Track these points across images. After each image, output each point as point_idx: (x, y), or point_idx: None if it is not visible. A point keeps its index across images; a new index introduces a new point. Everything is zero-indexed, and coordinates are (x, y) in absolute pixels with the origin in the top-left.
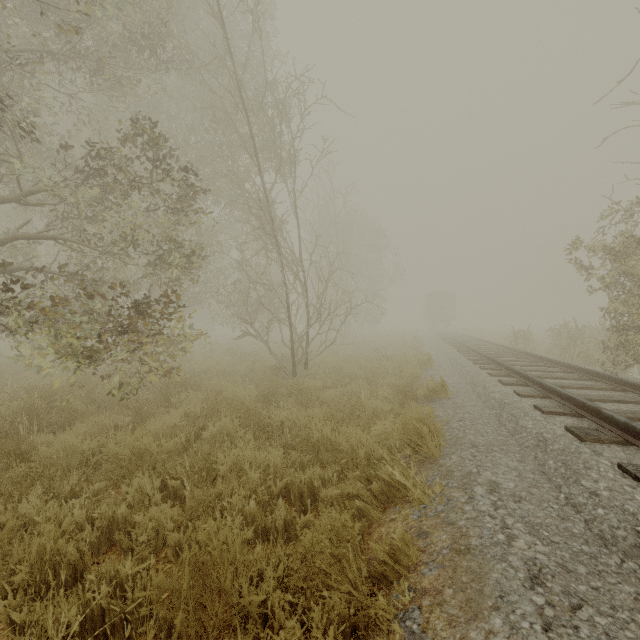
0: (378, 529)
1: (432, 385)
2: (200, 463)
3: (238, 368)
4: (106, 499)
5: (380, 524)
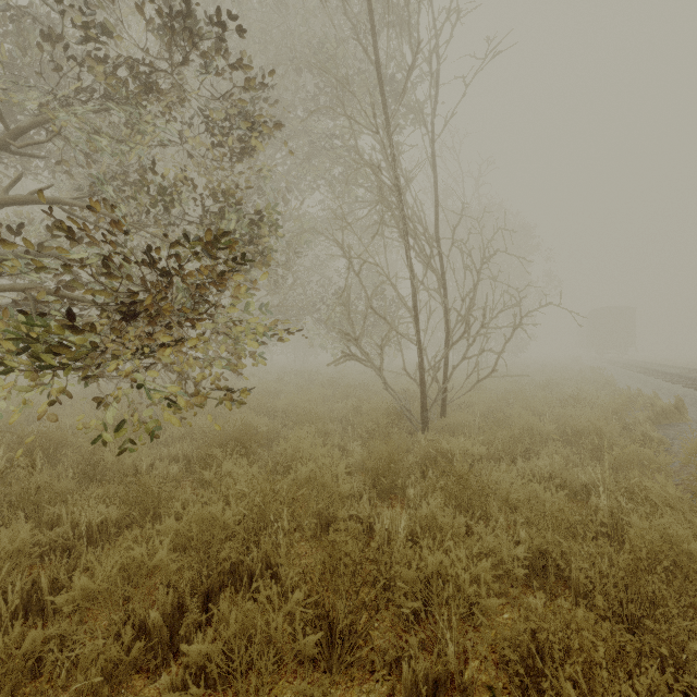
0: None
1: None
2: None
3: (338, 408)
4: None
5: None
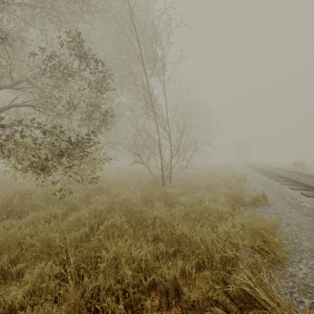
0: None
1: (256, 196)
2: (91, 254)
3: (133, 181)
4: (24, 277)
5: None
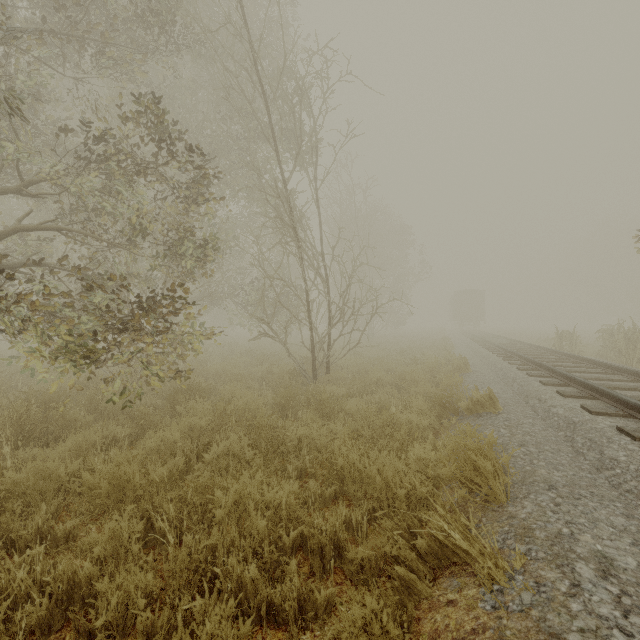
0: (430, 615)
1: (477, 397)
2: (195, 499)
3: (255, 371)
4: (79, 542)
5: (432, 606)
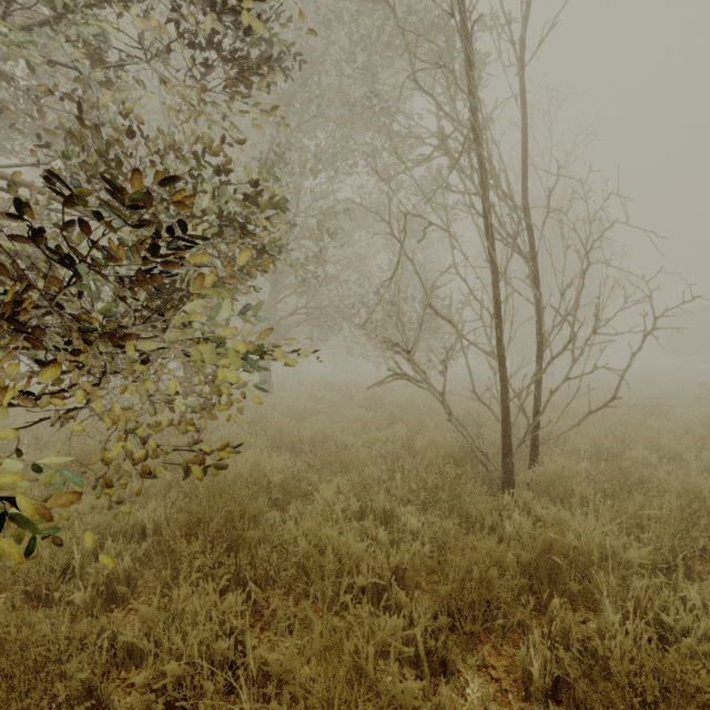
0: None
1: None
2: None
3: (381, 437)
4: None
5: None
